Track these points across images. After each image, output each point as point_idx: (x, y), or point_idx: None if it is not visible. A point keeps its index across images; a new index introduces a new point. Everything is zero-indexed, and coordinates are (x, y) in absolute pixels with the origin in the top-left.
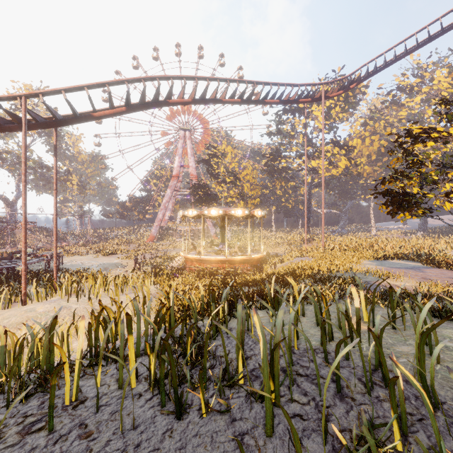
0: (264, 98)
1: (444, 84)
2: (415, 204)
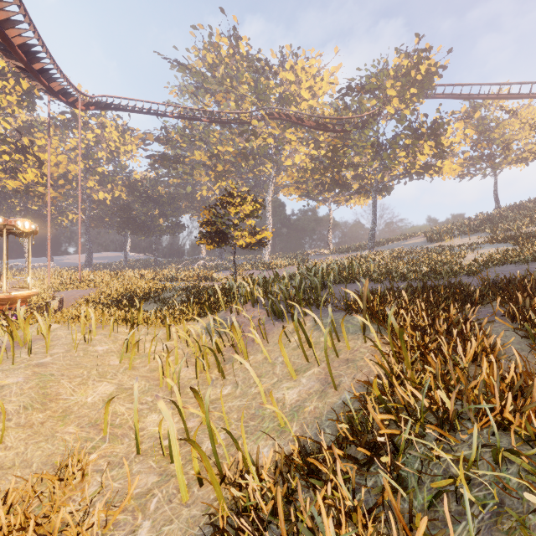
0: (37, 71)
1: (115, 137)
2: (228, 240)
